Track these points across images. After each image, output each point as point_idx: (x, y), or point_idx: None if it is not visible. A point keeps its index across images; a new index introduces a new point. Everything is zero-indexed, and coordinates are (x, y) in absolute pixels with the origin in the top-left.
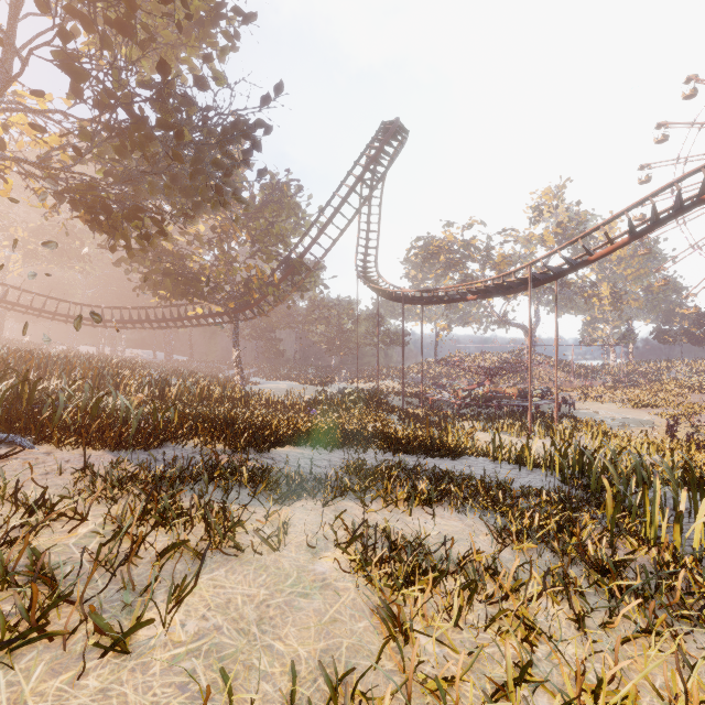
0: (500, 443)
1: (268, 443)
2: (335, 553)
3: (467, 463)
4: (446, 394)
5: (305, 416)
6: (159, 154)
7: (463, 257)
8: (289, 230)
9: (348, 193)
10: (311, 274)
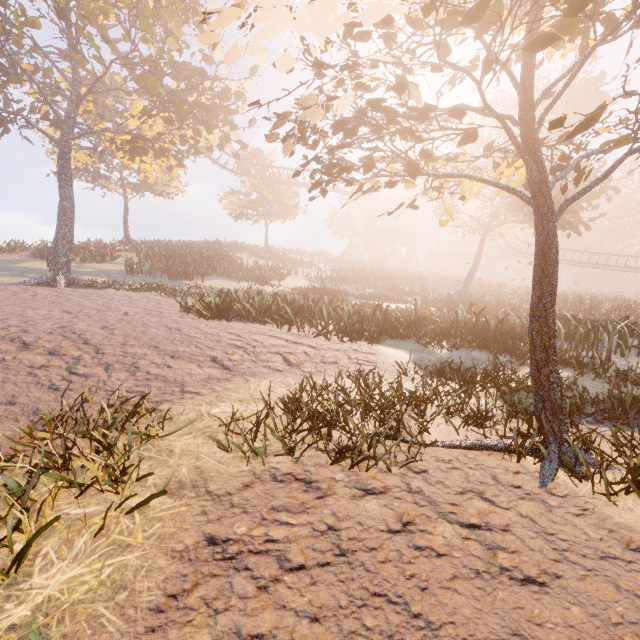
0: None
1: None
2: None
3: None
4: None
5: None
6: None
7: None
8: None
9: None
10: None
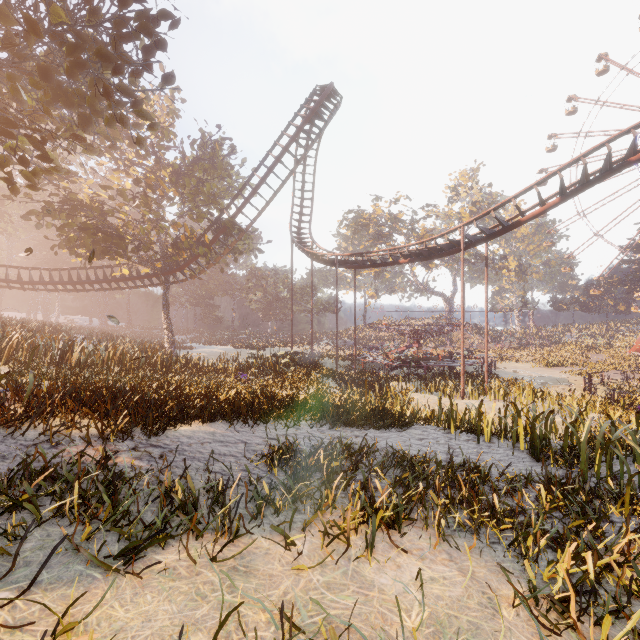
0: (452, 409)
1: (159, 423)
2: None
3: (417, 434)
4: (377, 356)
5: (235, 381)
6: (18, 35)
7: (390, 229)
8: (222, 192)
9: (282, 152)
10: (244, 236)
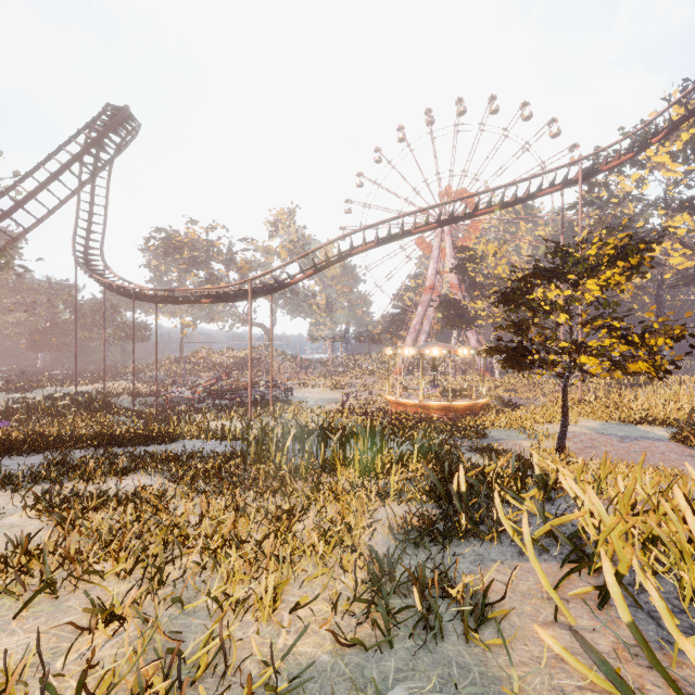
0: (209, 426)
1: None
2: (24, 513)
3: (180, 445)
4: (185, 391)
5: None
6: None
7: (207, 256)
8: None
9: (60, 170)
10: (0, 254)
